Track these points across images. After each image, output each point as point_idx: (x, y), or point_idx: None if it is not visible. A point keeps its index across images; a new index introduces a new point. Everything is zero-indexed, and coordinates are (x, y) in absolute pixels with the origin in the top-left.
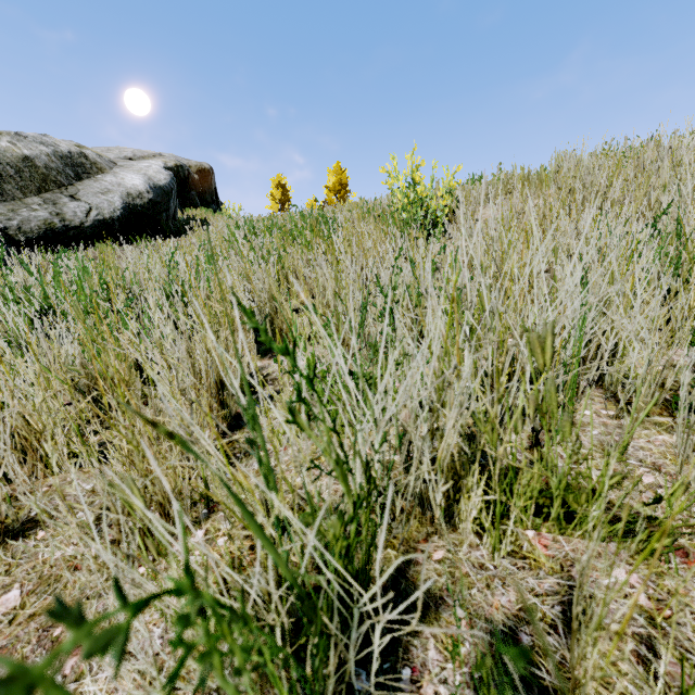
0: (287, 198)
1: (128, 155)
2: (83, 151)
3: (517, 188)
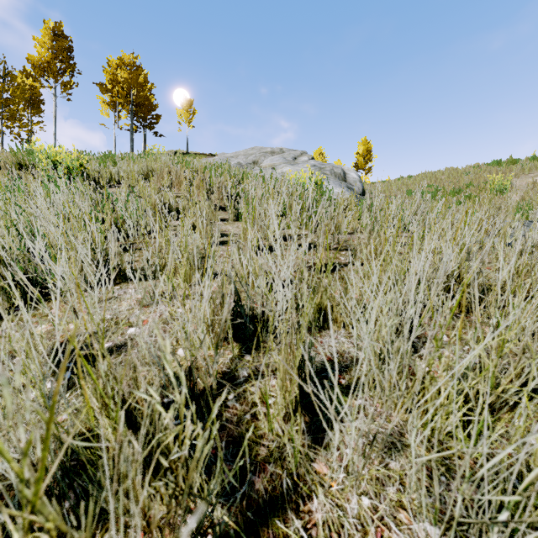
0: (325, 162)
1: (293, 156)
2: (341, 167)
3: (526, 171)
